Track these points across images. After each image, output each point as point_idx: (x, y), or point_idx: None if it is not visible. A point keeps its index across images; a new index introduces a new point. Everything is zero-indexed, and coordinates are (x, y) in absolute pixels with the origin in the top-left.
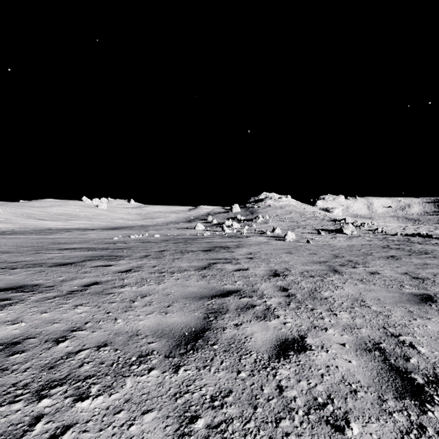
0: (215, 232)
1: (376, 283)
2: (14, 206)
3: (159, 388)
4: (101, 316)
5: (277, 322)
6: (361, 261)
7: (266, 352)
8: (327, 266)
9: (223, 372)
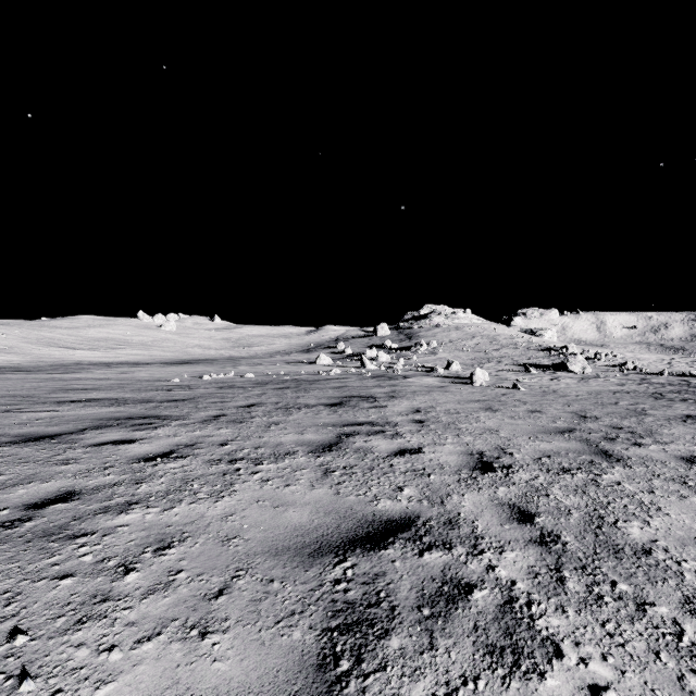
0: (349, 369)
1: None
2: (28, 327)
3: None
4: None
5: (567, 687)
6: (639, 429)
7: None
8: (581, 441)
9: None
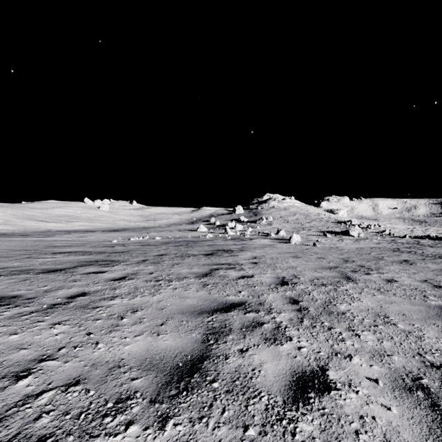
0: (217, 235)
1: (396, 293)
2: (15, 208)
3: None
4: (80, 339)
5: (290, 347)
6: (373, 267)
7: (280, 394)
8: (338, 272)
9: (225, 428)
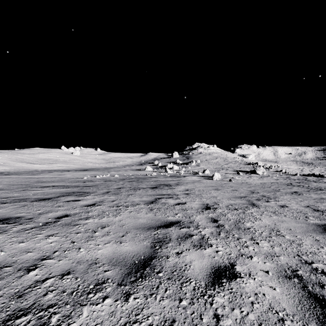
0: (160, 173)
1: (286, 215)
2: (11, 153)
3: (111, 317)
4: (67, 245)
5: (211, 251)
6: (272, 196)
7: (203, 280)
8: (246, 200)
9: (167, 300)
